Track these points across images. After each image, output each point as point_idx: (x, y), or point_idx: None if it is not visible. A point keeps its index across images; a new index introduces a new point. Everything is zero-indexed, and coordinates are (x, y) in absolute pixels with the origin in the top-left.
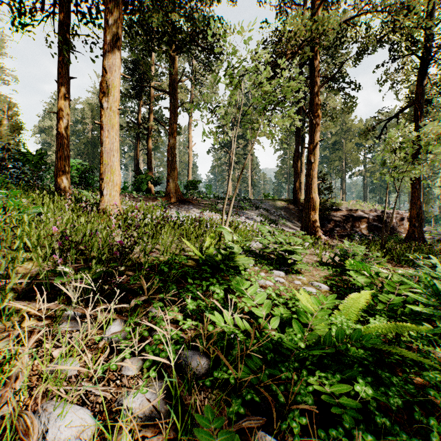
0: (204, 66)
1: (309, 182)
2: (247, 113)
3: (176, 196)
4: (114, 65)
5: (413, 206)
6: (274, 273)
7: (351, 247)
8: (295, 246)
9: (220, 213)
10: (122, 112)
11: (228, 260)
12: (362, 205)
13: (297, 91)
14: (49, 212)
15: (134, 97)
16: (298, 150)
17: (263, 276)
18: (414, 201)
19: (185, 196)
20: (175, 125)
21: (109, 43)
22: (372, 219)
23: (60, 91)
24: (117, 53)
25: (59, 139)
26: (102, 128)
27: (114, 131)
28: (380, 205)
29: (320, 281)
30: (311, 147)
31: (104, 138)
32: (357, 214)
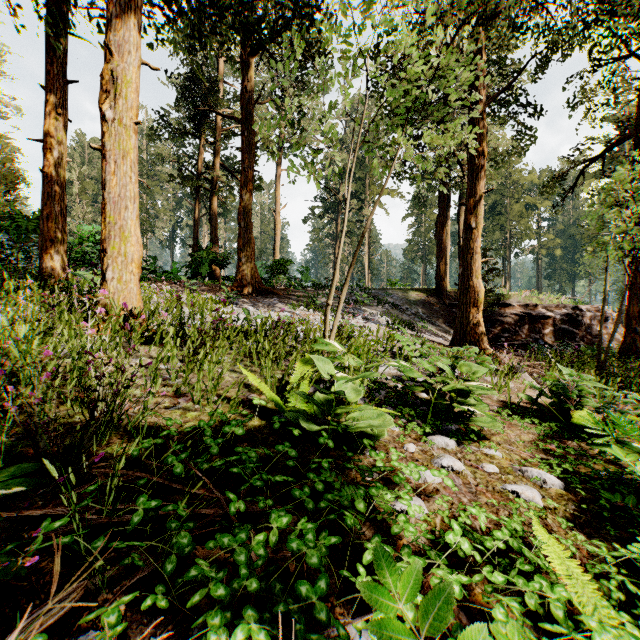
0: (298, 81)
1: (467, 260)
2: (370, 129)
3: (253, 283)
4: (128, 43)
5: (632, 299)
6: (435, 442)
7: (576, 381)
8: (473, 381)
9: (321, 311)
10: (174, 158)
11: (337, 417)
12: (540, 298)
13: (442, 121)
14: (2, 312)
15: (189, 132)
16: (443, 212)
17: (423, 469)
18: (634, 291)
19: (268, 284)
20: (250, 172)
21: (117, 1)
22: (559, 320)
23: (47, 104)
24: (133, 21)
25: (46, 185)
26: (104, 157)
27: (126, 164)
28: (568, 298)
29: (539, 466)
30: (471, 203)
31: (108, 175)
32: (536, 312)
